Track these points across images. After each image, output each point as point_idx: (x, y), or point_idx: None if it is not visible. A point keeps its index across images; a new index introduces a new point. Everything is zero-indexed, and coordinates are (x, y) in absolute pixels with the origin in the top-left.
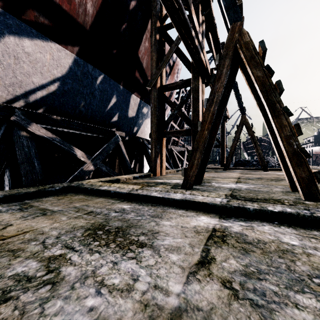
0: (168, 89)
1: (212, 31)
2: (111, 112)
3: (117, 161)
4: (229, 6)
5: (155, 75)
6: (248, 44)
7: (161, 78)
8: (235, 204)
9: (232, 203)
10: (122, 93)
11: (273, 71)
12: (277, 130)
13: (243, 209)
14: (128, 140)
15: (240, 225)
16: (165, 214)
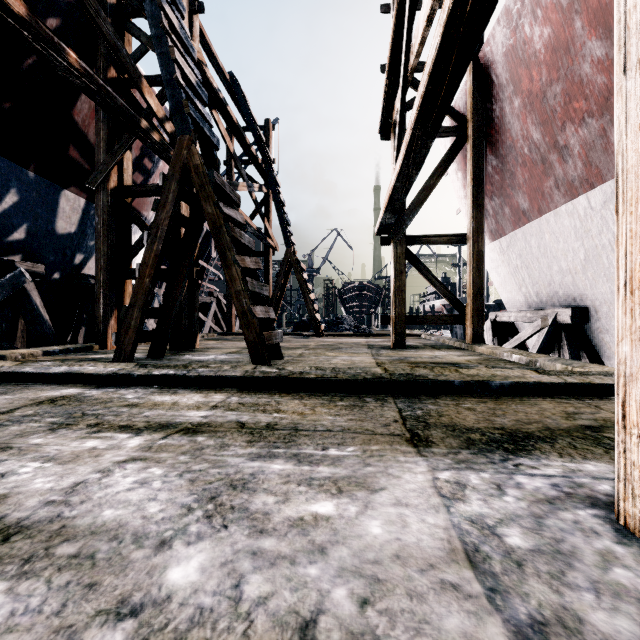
0: (132, 194)
1: (221, 108)
2: (5, 222)
3: (21, 322)
4: (176, 110)
5: (104, 166)
6: (198, 168)
7: (121, 171)
8: (122, 372)
9: (121, 371)
10: (34, 186)
11: (223, 210)
12: (228, 283)
13: (128, 376)
14: (61, 279)
15: (104, 391)
16: (20, 390)
